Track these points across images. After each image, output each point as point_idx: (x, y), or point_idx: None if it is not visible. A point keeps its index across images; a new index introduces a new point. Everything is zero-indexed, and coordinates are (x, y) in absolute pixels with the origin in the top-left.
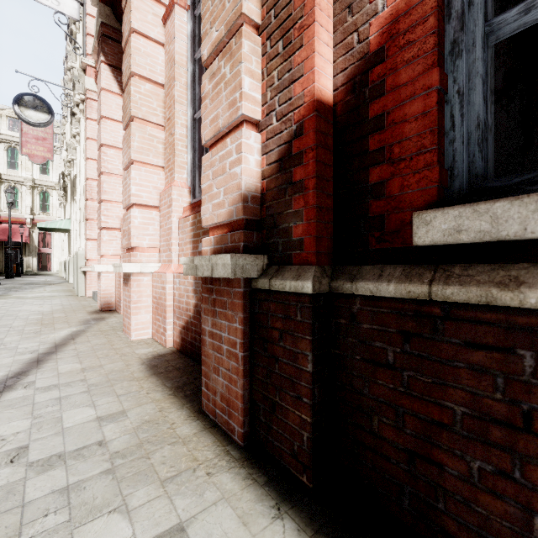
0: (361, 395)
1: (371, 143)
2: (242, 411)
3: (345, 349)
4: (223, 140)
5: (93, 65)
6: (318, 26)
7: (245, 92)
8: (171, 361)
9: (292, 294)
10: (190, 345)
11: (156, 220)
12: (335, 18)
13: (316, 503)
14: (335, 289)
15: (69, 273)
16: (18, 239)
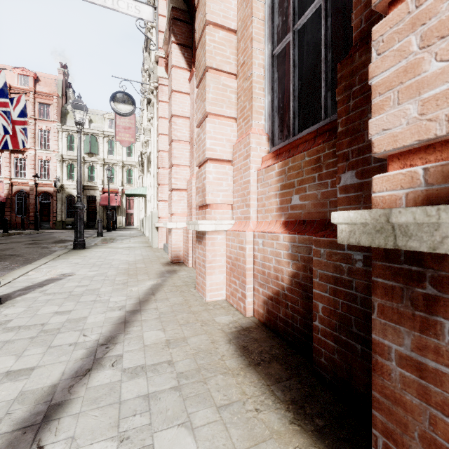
0: None
1: None
2: None
3: None
4: None
5: (163, 56)
6: None
7: None
8: (262, 342)
9: None
10: (282, 323)
11: (229, 175)
12: None
13: None
14: None
15: (145, 228)
16: (114, 204)
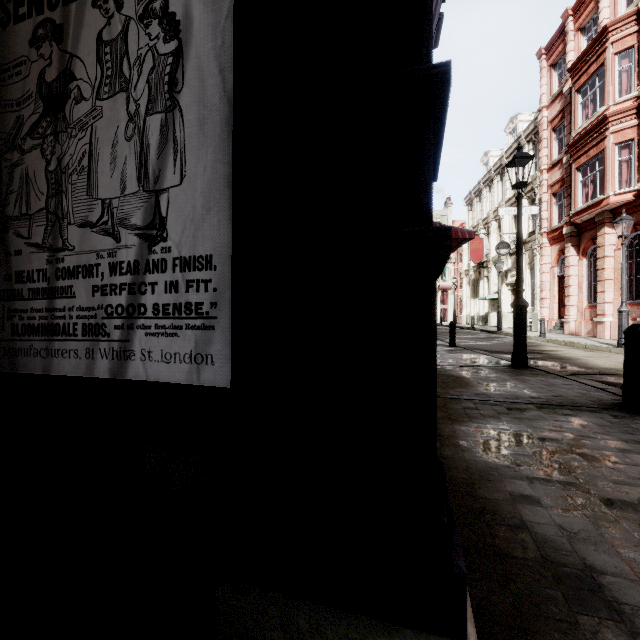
0: None
1: None
2: None
3: None
4: None
5: (546, 232)
6: None
7: None
8: None
9: None
10: None
11: (611, 306)
12: None
13: None
14: None
15: (502, 322)
16: None
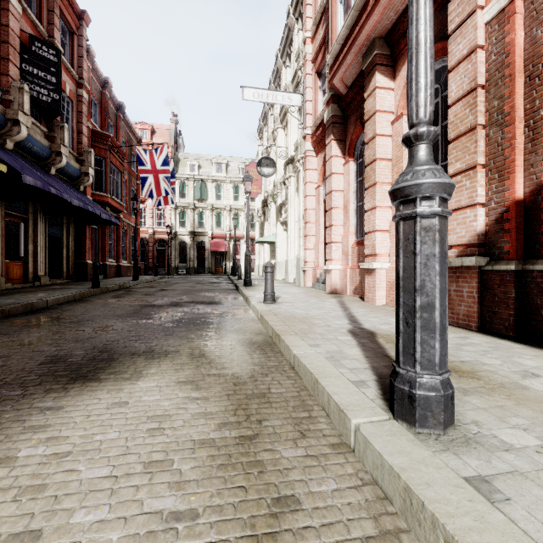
0: (536, 304)
1: (541, 216)
2: (477, 317)
3: (529, 289)
4: (462, 209)
5: (310, 133)
6: (516, 174)
7: (478, 194)
8: None
9: (504, 270)
10: None
11: (388, 238)
12: (525, 167)
13: (516, 340)
14: (525, 268)
15: (276, 272)
16: (223, 250)
